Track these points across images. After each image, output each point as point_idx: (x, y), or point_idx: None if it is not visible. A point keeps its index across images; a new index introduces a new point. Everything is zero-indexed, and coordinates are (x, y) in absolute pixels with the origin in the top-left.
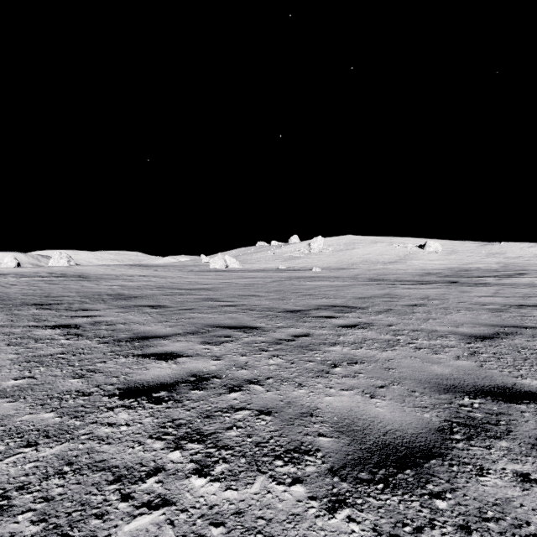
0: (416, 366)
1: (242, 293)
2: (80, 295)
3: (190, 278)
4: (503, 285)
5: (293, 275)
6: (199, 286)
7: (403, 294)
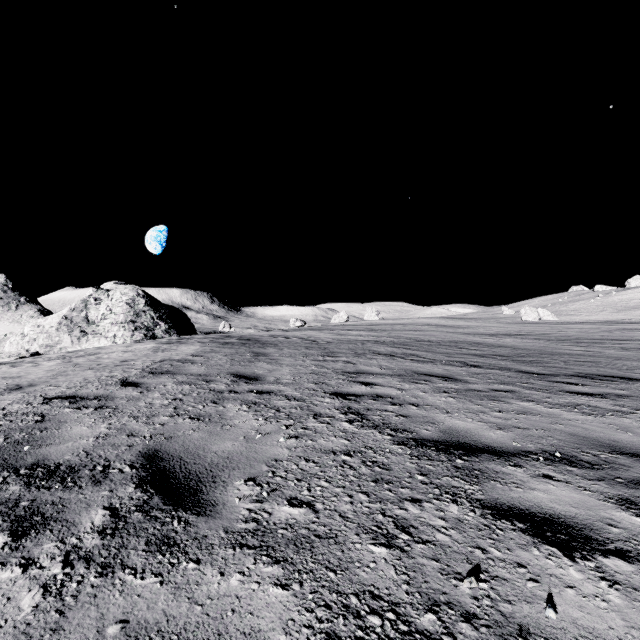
0: None
1: (581, 335)
2: (492, 333)
3: (524, 328)
4: None
5: (625, 327)
6: (544, 332)
7: None
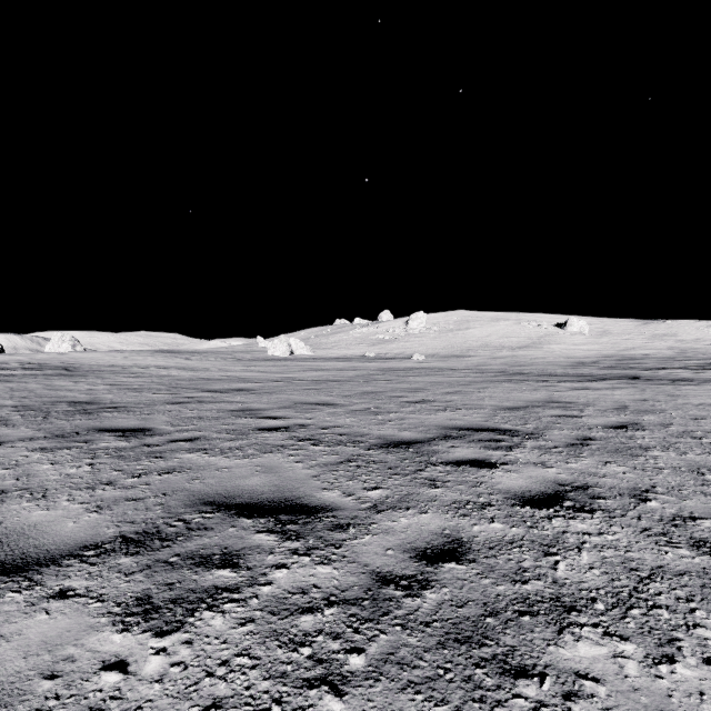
0: None
1: (306, 398)
2: (19, 405)
3: (231, 371)
4: None
5: (386, 366)
6: (239, 385)
7: (576, 399)
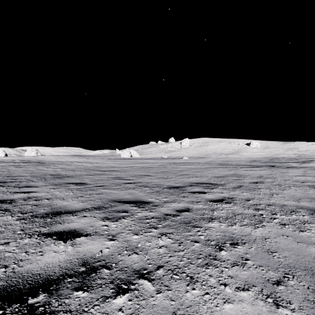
0: (294, 248)
1: (140, 173)
2: (32, 175)
3: (107, 164)
4: (305, 168)
5: (171, 161)
6: (112, 169)
7: (244, 174)
